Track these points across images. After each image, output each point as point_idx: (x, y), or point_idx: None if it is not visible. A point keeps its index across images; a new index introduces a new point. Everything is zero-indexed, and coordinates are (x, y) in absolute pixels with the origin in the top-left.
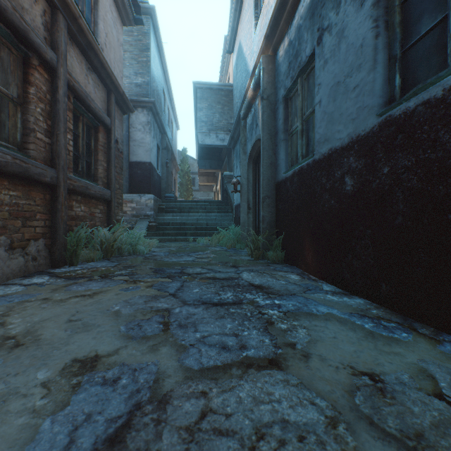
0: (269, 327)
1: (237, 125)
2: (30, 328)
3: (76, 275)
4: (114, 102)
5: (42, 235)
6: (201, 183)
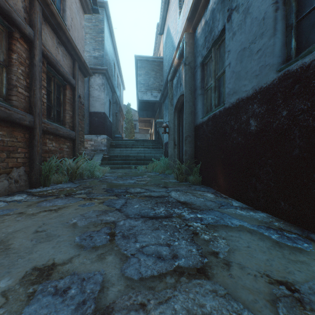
0: (194, 237)
1: (166, 85)
2: (3, 238)
3: (47, 193)
4: (77, 68)
5: (22, 164)
6: (140, 127)
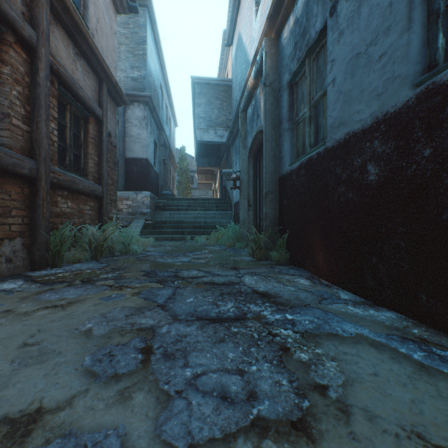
0: (284, 356)
1: (236, 119)
2: None
3: (55, 279)
4: (106, 92)
5: (19, 233)
6: (199, 181)
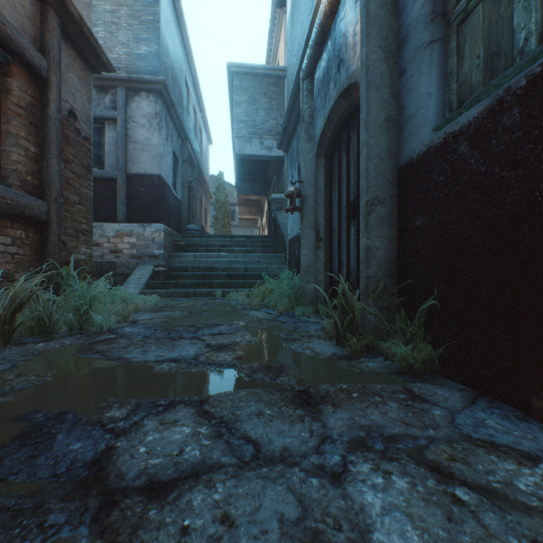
0: None
1: (293, 103)
2: None
3: None
4: (58, 30)
5: None
6: (241, 216)
